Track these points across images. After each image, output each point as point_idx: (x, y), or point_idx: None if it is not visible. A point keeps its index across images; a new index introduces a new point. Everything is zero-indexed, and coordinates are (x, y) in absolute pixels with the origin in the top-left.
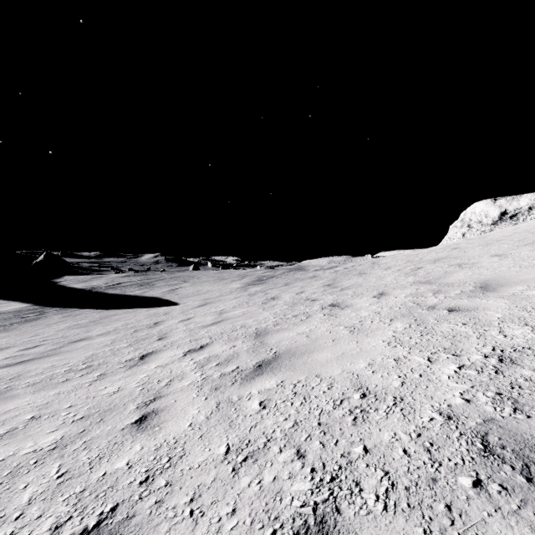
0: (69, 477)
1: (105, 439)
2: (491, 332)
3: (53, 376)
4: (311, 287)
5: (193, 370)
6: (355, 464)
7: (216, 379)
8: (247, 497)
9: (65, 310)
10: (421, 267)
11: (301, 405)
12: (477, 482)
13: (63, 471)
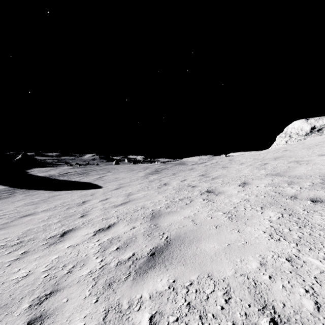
0: None
1: None
2: None
3: None
4: (190, 176)
5: (96, 254)
6: None
7: (112, 270)
8: None
9: (28, 191)
10: (267, 163)
11: None
12: None
13: None
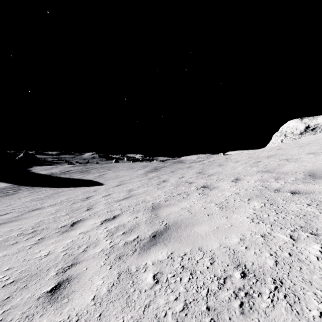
0: None
1: (21, 309)
2: None
3: (7, 239)
4: (188, 173)
5: (105, 238)
6: None
7: (120, 248)
8: None
9: (32, 188)
10: (260, 161)
11: (189, 281)
12: None
13: None
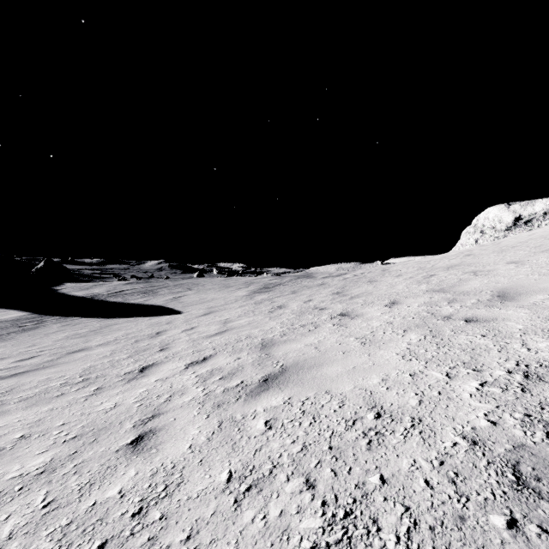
0: (56, 507)
1: (98, 462)
2: (514, 345)
3: (47, 390)
4: (319, 295)
5: (195, 385)
6: (371, 497)
7: (218, 395)
8: (251, 535)
9: (65, 319)
10: (434, 275)
11: (310, 425)
12: (512, 522)
13: (50, 499)
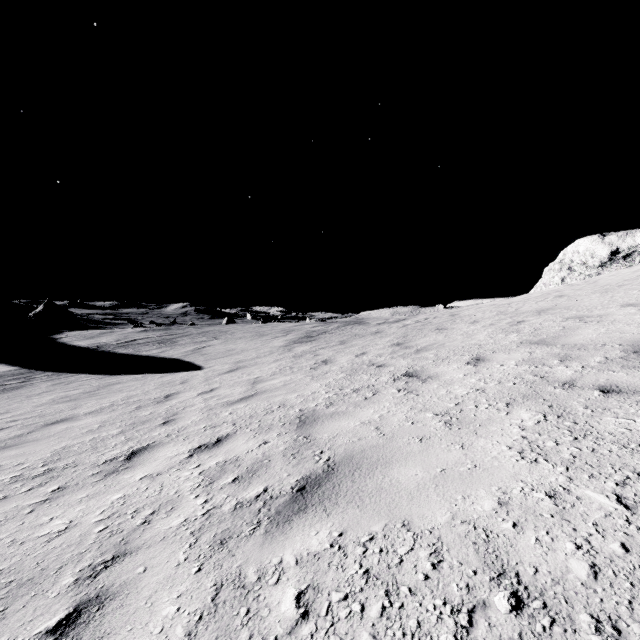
0: None
1: None
2: None
3: None
4: (375, 346)
5: (194, 491)
6: None
7: (225, 517)
8: None
9: (58, 375)
10: (523, 321)
11: (382, 615)
12: None
13: None
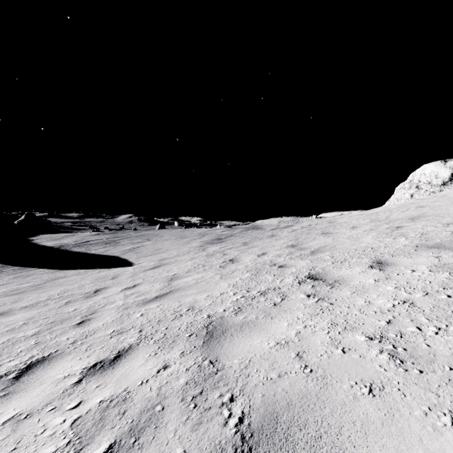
0: None
1: None
2: None
3: None
4: (273, 247)
5: None
6: None
7: None
8: None
9: (22, 269)
10: (402, 226)
11: None
12: None
13: None
